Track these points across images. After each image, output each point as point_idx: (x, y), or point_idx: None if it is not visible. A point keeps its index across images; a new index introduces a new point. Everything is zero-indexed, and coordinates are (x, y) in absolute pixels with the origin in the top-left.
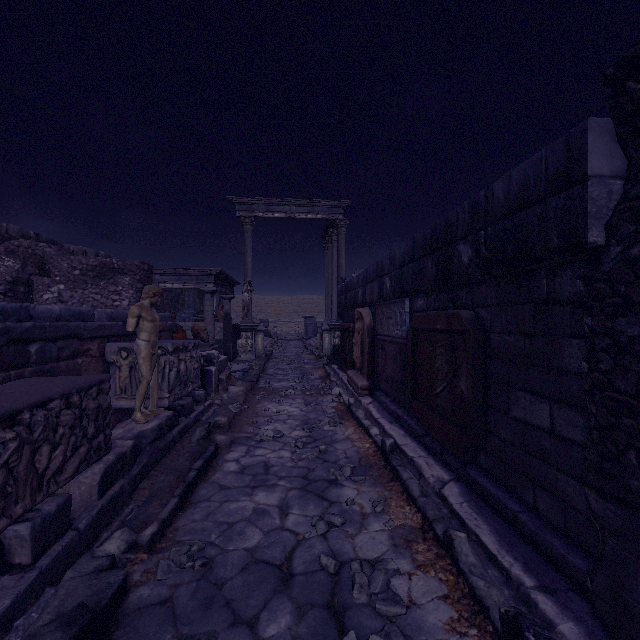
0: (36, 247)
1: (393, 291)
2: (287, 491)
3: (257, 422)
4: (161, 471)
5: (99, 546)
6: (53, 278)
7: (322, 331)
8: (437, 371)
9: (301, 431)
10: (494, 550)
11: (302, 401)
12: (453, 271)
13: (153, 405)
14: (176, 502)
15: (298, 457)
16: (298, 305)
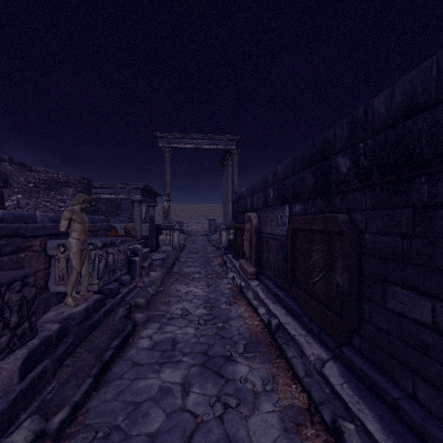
0: (0, 166)
1: (276, 199)
2: (189, 367)
3: (169, 301)
4: (85, 348)
5: (8, 435)
6: (13, 189)
7: (221, 229)
8: (314, 264)
9: (203, 309)
10: (381, 441)
11: (205, 283)
12: (331, 180)
13: (84, 290)
14: (90, 382)
15: (200, 333)
16: (204, 211)
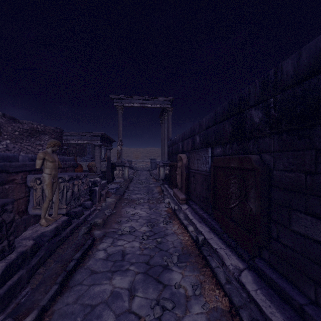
0: None
1: (201, 144)
2: (135, 275)
3: (120, 221)
4: (54, 259)
5: None
6: (3, 136)
7: (159, 166)
8: (231, 193)
9: (146, 227)
10: None
11: (148, 207)
12: (246, 128)
13: (55, 213)
14: (56, 289)
15: (144, 247)
16: (147, 153)
